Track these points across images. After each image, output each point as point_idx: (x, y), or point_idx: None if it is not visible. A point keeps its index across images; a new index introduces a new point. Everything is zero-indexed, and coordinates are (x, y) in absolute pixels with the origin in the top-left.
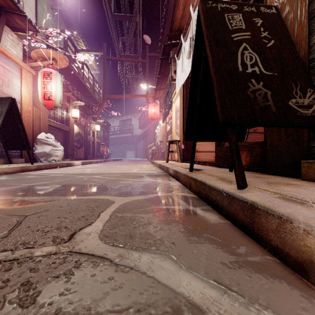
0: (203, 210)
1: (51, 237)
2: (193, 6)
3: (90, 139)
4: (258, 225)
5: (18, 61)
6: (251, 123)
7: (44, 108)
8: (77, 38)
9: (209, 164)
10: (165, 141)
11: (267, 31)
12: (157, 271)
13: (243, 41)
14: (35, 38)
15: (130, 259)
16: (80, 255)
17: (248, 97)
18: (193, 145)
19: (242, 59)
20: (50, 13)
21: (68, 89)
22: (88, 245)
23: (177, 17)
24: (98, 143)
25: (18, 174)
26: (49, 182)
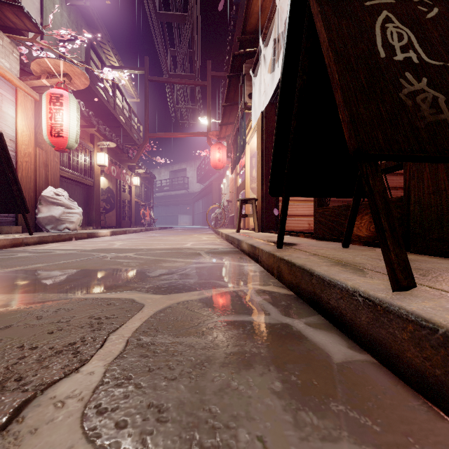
0: (312, 326)
1: None
2: None
3: (125, 197)
4: None
5: (12, 77)
6: (413, 154)
7: (53, 150)
8: (106, 50)
9: (304, 234)
10: (235, 200)
11: None
12: None
13: (383, 7)
14: (38, 43)
15: None
16: None
17: (403, 105)
18: (283, 203)
19: (384, 37)
20: (65, 10)
21: (90, 123)
22: None
23: (253, 11)
24: (137, 204)
25: (6, 250)
26: (46, 264)
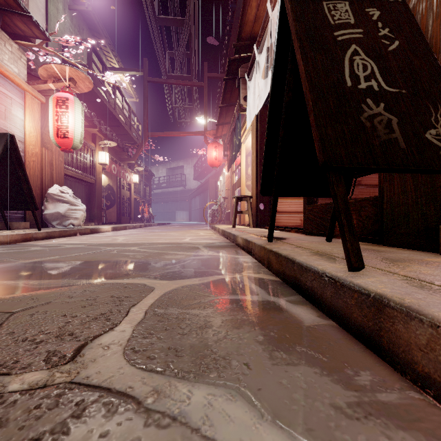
0: (291, 303)
1: (44, 353)
2: (271, 1)
3: (124, 194)
4: (389, 334)
5: (20, 82)
6: (368, 167)
7: (58, 150)
8: (106, 52)
9: (295, 230)
10: (231, 197)
11: (387, 27)
12: (220, 426)
13: (352, 42)
14: (44, 49)
15: (173, 397)
16: (87, 389)
17: (363, 126)
18: (273, 202)
19: (351, 68)
20: (68, 15)
21: (92, 124)
22: (103, 369)
23: (248, 20)
24: (136, 200)
25: (19, 245)
26: (60, 257)
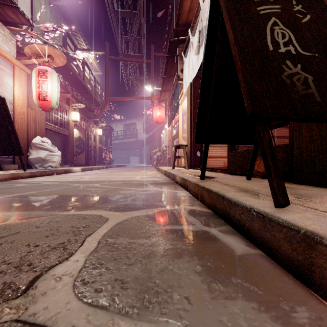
0: (223, 232)
1: None
2: None
3: (91, 143)
4: (322, 270)
5: (11, 58)
6: (290, 117)
7: (40, 110)
8: (77, 37)
9: (220, 170)
10: (171, 145)
11: (300, 4)
12: None
13: (272, 15)
14: (29, 33)
15: None
16: None
17: (284, 83)
18: (205, 149)
19: (272, 36)
20: (48, 8)
21: (67, 90)
22: (51, 303)
23: (184, 10)
24: (100, 148)
25: (8, 182)
26: (37, 192)
